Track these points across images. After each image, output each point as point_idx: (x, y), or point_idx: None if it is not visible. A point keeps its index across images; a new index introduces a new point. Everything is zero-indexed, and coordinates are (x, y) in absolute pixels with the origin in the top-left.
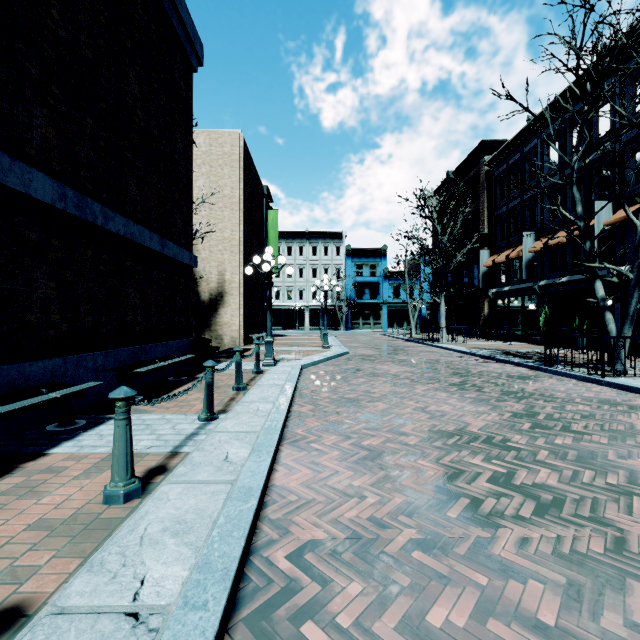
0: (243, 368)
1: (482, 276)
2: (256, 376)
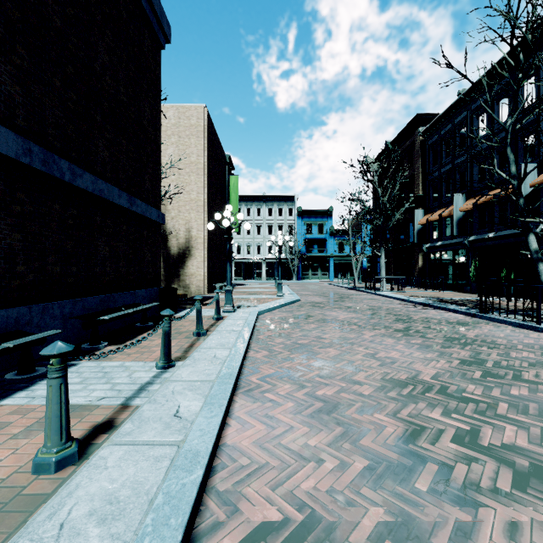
0: (205, 314)
1: (417, 233)
2: (216, 322)
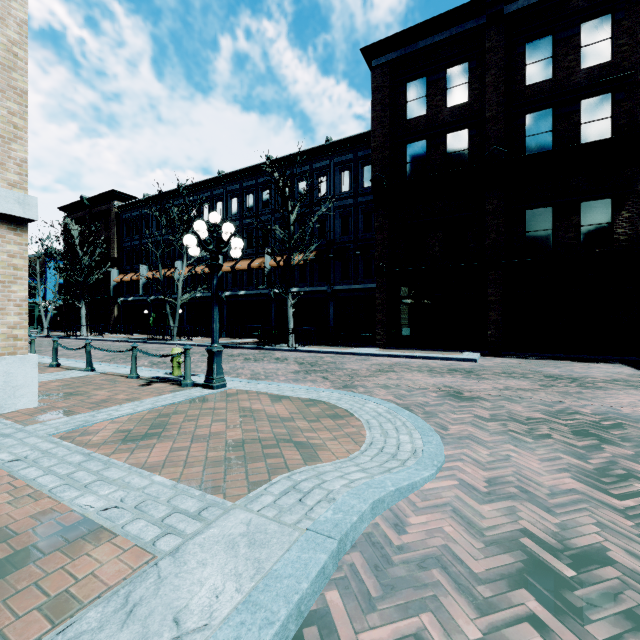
0: None
1: (113, 288)
2: None
